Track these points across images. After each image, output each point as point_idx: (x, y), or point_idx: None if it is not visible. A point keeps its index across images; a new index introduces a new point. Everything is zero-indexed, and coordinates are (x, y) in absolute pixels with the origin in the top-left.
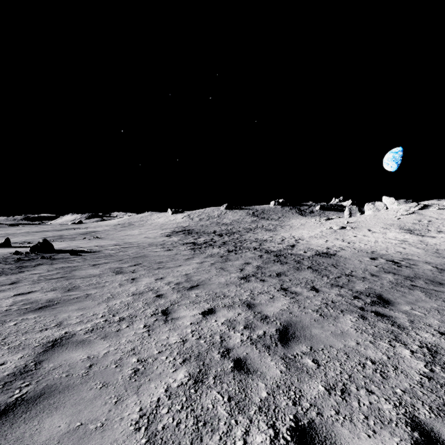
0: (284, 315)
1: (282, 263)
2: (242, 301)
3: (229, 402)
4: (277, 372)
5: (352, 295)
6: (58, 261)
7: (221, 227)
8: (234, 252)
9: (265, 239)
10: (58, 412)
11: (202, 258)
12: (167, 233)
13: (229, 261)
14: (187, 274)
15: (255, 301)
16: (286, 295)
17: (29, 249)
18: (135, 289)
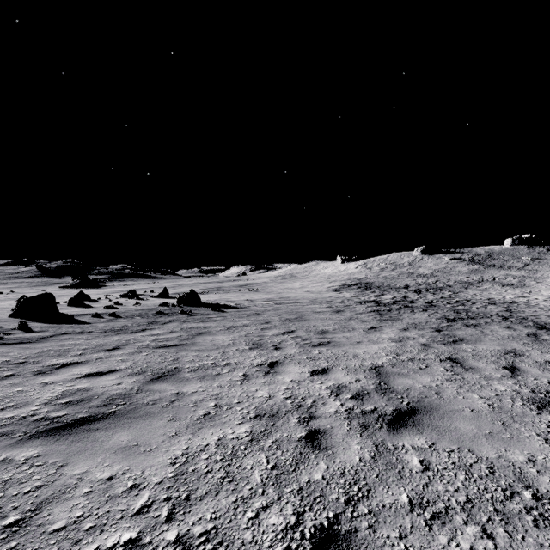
0: None
1: None
2: None
3: None
4: None
5: None
6: (194, 317)
7: (416, 279)
8: (461, 323)
9: (510, 300)
10: None
11: (399, 330)
12: (336, 287)
13: (460, 341)
14: (376, 366)
15: None
16: None
17: (176, 301)
18: (265, 396)
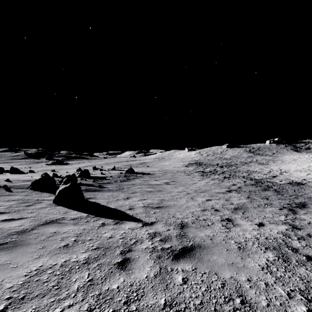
0: (240, 204)
1: (257, 186)
2: (224, 198)
3: (211, 214)
4: (228, 213)
5: (287, 203)
6: (140, 177)
7: (222, 160)
8: (228, 178)
9: (255, 171)
10: (172, 209)
11: (207, 180)
12: (186, 165)
13: (223, 183)
14: (199, 187)
15: (230, 199)
16: (248, 199)
17: (125, 172)
18: (177, 190)
